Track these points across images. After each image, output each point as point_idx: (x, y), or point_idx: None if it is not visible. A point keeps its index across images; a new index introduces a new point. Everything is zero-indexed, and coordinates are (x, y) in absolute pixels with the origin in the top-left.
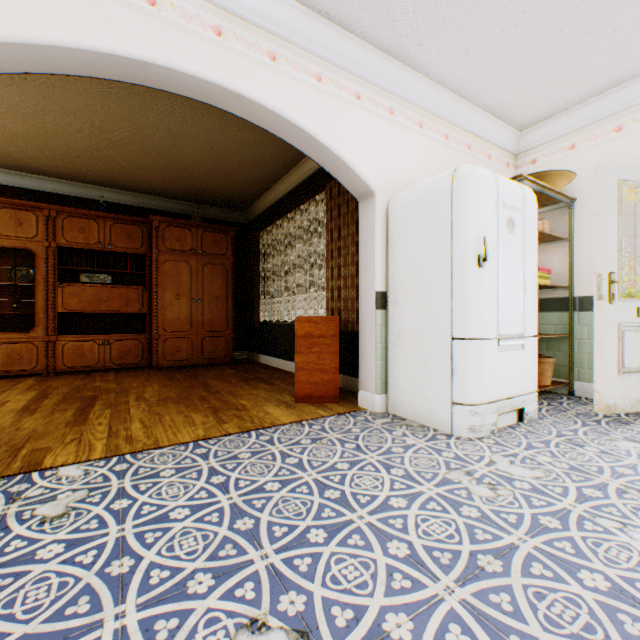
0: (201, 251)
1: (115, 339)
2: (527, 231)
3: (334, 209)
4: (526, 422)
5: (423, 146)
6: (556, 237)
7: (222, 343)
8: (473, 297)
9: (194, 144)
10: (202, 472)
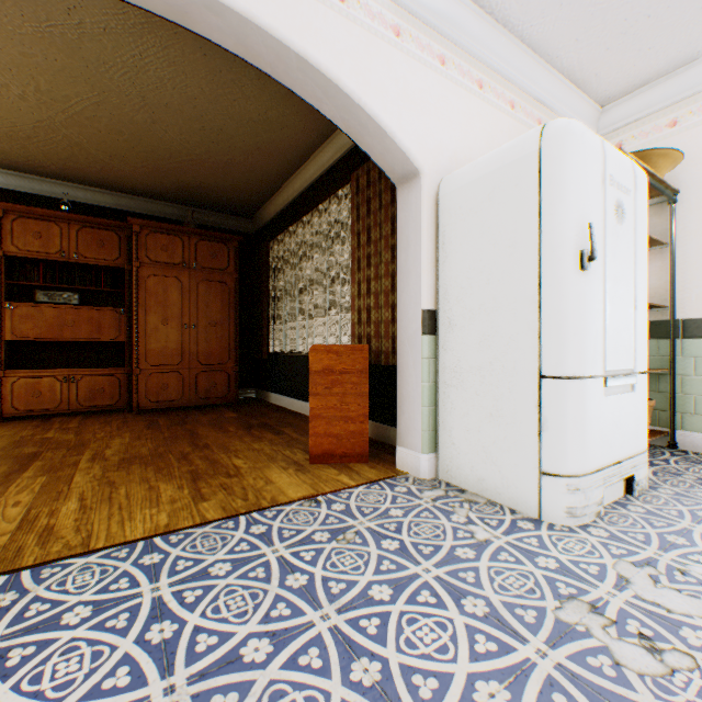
0: (195, 264)
1: (83, 374)
2: (638, 223)
3: (362, 205)
4: (637, 495)
5: (483, 114)
6: (654, 241)
7: (222, 379)
8: (573, 315)
9: (179, 120)
10: (137, 613)
